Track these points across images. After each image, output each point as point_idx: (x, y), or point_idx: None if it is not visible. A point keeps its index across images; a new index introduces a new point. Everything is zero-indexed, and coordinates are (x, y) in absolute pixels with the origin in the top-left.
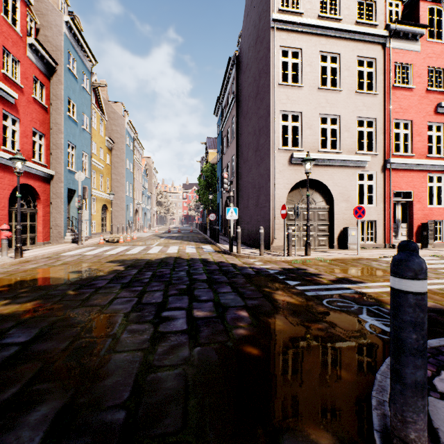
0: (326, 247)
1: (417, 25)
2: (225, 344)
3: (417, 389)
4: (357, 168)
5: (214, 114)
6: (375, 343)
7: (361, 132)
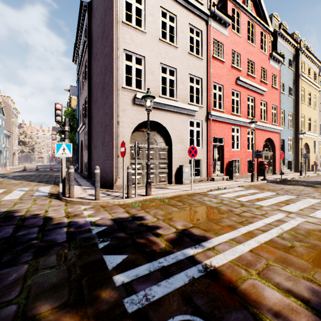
0: (166, 182)
1: (227, 15)
2: None
3: None
4: (189, 116)
5: (73, 61)
6: None
7: (191, 89)
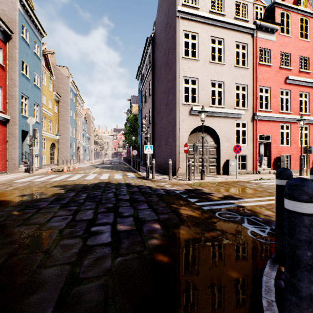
0: (215, 173)
1: (274, 23)
2: (141, 253)
3: (312, 301)
4: (235, 119)
5: (136, 78)
6: (256, 246)
7: (237, 94)
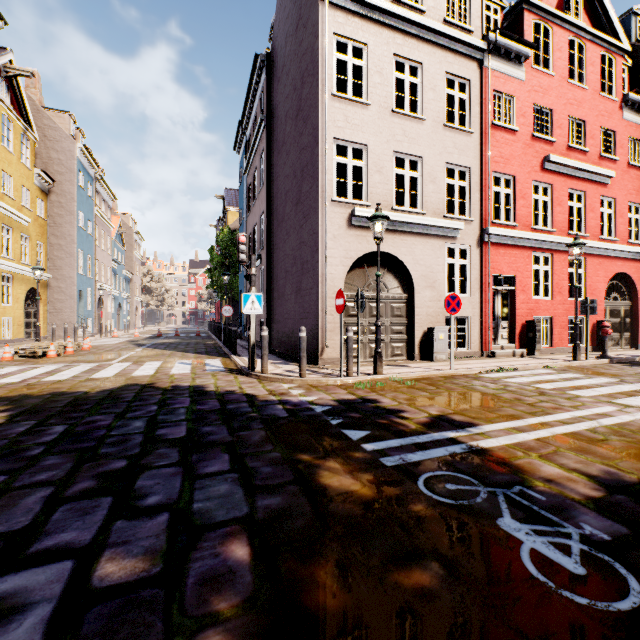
0: (403, 358)
1: (523, 41)
2: None
3: None
4: (446, 240)
5: (235, 149)
6: (574, 638)
7: (449, 188)
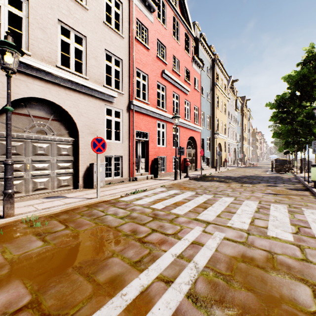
0: (70, 187)
1: None
2: None
3: None
4: (105, 102)
5: None
6: None
7: None
